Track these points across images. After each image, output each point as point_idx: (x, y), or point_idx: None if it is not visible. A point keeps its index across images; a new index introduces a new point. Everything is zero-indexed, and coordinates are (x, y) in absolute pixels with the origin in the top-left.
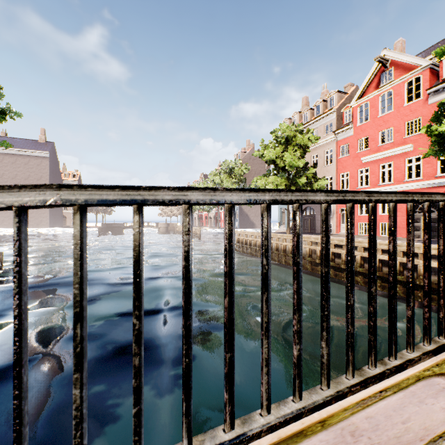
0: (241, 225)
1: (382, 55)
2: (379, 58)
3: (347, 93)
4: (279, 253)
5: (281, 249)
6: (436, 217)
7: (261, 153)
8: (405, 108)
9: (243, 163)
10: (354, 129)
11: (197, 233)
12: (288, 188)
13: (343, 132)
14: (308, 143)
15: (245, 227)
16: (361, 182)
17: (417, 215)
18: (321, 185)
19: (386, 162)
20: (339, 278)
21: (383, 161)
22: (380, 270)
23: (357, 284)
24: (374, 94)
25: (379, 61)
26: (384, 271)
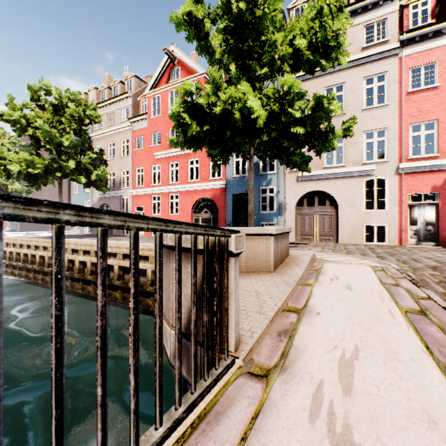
0: (25, 227)
1: (171, 50)
2: (167, 50)
3: (146, 83)
4: (34, 267)
5: (37, 261)
6: (209, 217)
7: (0, 113)
8: None
9: (29, 140)
10: (149, 121)
11: None
12: (54, 175)
13: (139, 122)
14: (85, 119)
15: (31, 229)
16: None
17: (197, 215)
18: (103, 176)
19: (174, 161)
20: None
21: (172, 160)
22: None
23: (117, 301)
24: (165, 88)
25: (167, 54)
26: (142, 282)
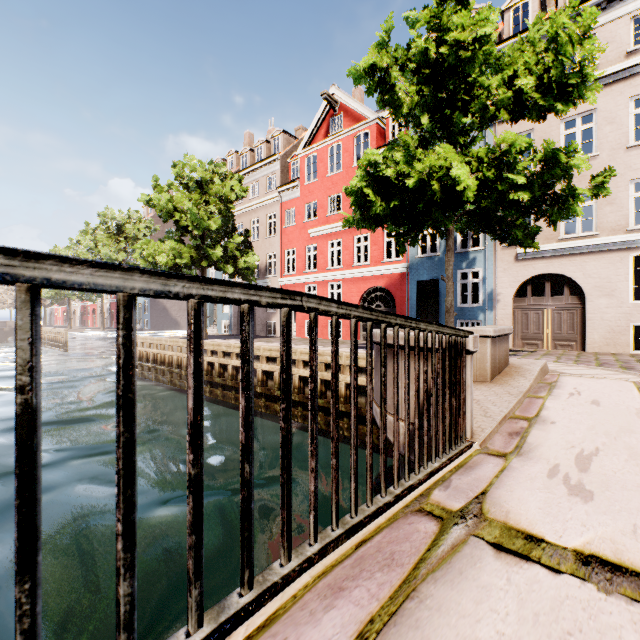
0: (154, 325)
1: (331, 92)
2: (327, 94)
3: (297, 138)
4: (181, 372)
5: (184, 365)
6: None
7: (148, 198)
8: (354, 169)
9: (158, 222)
10: (302, 189)
11: (60, 340)
12: (199, 264)
13: (289, 191)
14: (231, 195)
15: (161, 328)
16: (316, 265)
17: None
18: (251, 264)
19: (335, 239)
20: (256, 408)
21: (332, 237)
22: (302, 392)
23: (277, 415)
24: (323, 144)
25: (326, 99)
26: (307, 393)
